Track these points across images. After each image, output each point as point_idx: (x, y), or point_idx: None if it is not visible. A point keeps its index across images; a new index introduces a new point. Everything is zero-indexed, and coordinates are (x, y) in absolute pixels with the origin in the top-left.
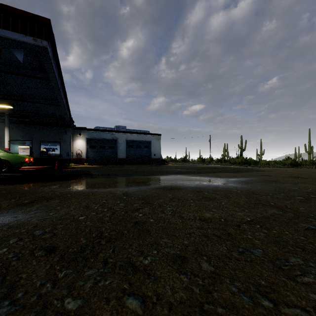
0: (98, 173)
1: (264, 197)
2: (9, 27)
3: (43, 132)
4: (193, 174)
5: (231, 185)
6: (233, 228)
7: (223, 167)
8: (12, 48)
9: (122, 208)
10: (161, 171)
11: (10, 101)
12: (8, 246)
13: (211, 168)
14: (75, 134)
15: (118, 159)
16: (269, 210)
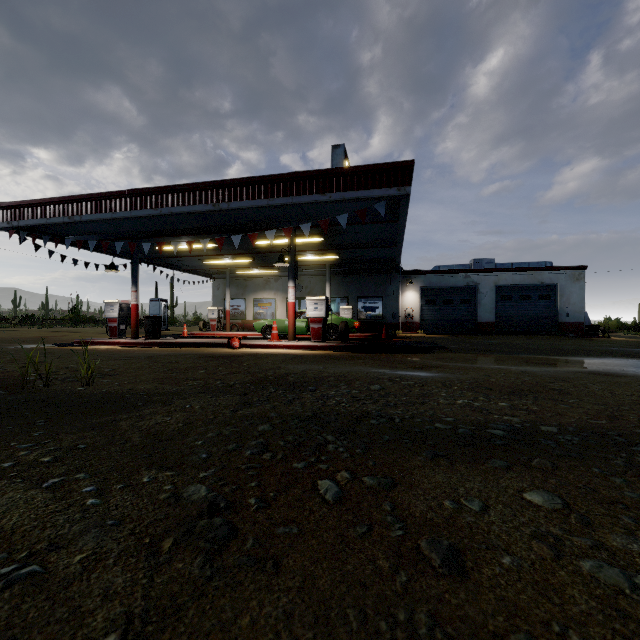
0: (454, 346)
1: None
2: (376, 185)
3: (361, 284)
4: None
5: None
6: None
7: None
8: (375, 205)
9: (531, 379)
10: (585, 349)
11: (337, 250)
12: (457, 383)
13: None
14: (403, 283)
15: (479, 323)
16: None
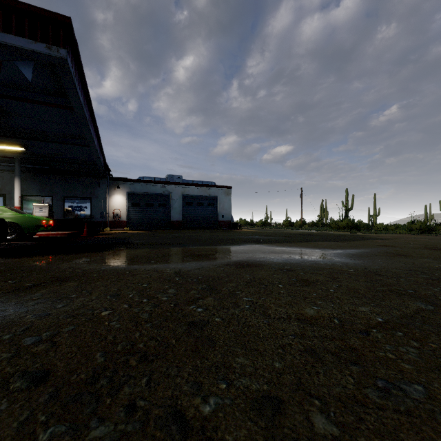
0: (141, 241)
1: (394, 280)
2: (12, 30)
3: (68, 184)
4: (279, 243)
5: (338, 261)
6: (357, 338)
7: (321, 234)
8: (16, 61)
9: (171, 297)
10: (232, 238)
11: (20, 141)
12: None
13: (303, 234)
14: (112, 187)
15: (172, 221)
16: (409, 302)
